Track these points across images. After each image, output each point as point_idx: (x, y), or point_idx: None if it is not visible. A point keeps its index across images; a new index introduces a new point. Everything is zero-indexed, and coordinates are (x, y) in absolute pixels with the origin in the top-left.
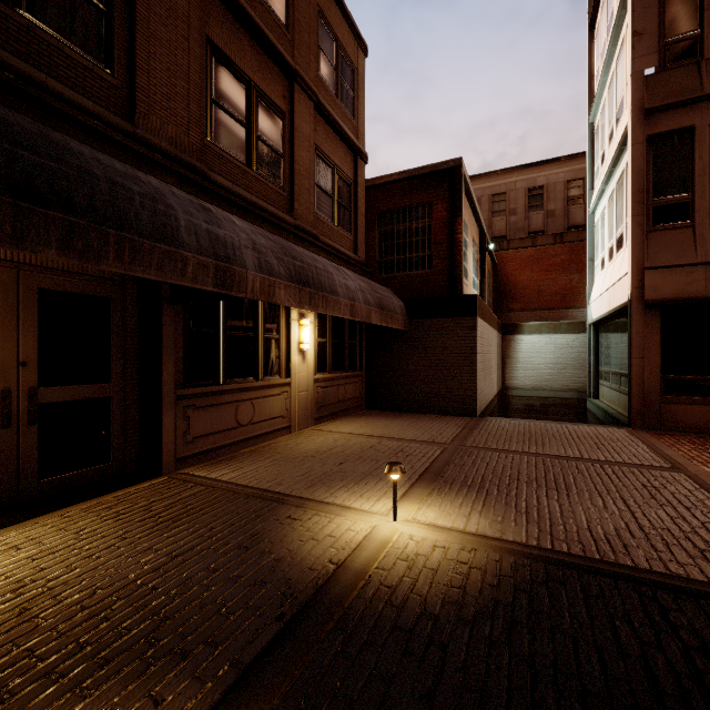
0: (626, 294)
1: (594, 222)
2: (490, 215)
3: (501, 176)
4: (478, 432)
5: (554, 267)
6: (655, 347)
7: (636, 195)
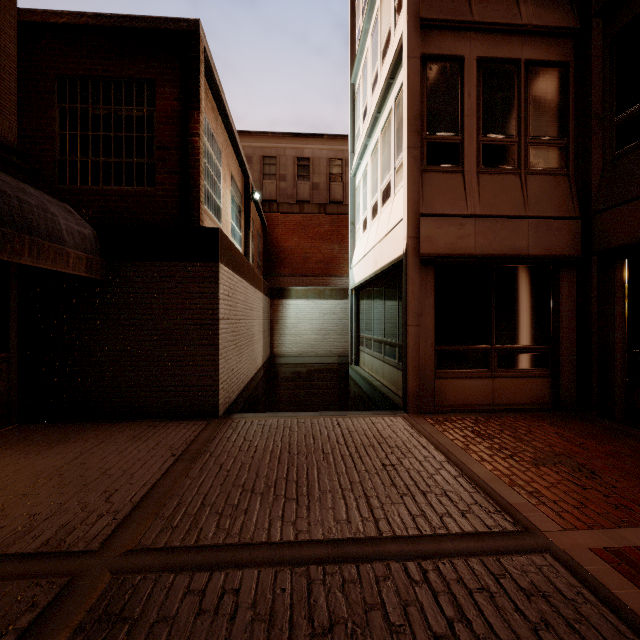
0: (399, 247)
1: (355, 185)
2: (262, 177)
3: (272, 139)
4: (201, 467)
5: (319, 236)
6: (429, 312)
7: (412, 122)
